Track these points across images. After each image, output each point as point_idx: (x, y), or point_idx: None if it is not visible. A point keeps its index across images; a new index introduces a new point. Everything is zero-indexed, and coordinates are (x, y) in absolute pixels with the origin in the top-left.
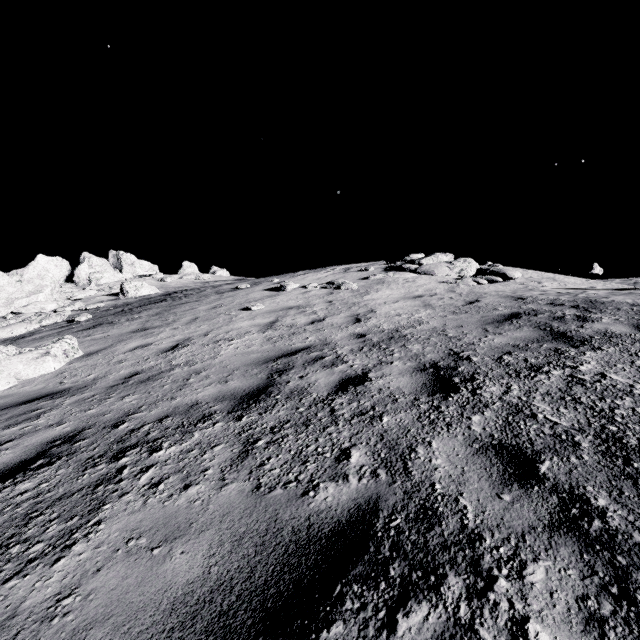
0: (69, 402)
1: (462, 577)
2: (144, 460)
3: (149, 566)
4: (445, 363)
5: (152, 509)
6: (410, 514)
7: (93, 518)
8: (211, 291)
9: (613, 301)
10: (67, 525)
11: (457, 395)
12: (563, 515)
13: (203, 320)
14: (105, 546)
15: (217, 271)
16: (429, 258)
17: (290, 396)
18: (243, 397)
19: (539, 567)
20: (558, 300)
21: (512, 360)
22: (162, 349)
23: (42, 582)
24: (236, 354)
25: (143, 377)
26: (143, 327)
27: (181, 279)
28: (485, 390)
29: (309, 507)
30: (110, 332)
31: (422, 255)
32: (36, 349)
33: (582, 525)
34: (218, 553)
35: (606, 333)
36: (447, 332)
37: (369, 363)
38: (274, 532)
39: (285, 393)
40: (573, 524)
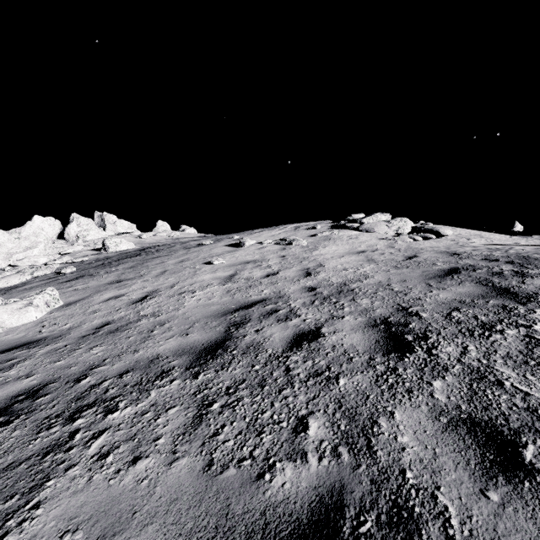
0: (42, 352)
1: None
2: (98, 423)
3: None
4: (395, 319)
5: (96, 489)
6: (381, 515)
7: (33, 498)
8: (179, 247)
9: None
10: (4, 507)
11: (413, 355)
12: None
13: (171, 273)
14: None
15: (186, 229)
16: (369, 217)
17: (246, 352)
18: (201, 351)
19: None
20: (492, 256)
21: (462, 317)
22: (132, 300)
23: None
24: (198, 306)
25: (112, 327)
26: (118, 279)
27: (155, 236)
28: (441, 350)
29: (265, 496)
30: (89, 283)
31: (363, 215)
32: (20, 300)
33: None
34: None
35: None
36: (392, 286)
37: (321, 317)
38: (225, 532)
39: (241, 348)
40: None
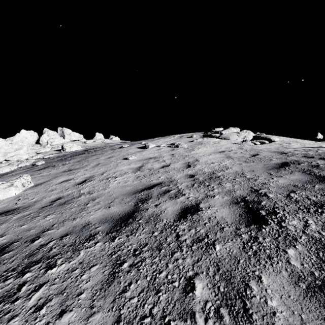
0: (14, 218)
1: None
2: (40, 277)
3: None
4: (251, 198)
5: None
6: None
7: None
8: (108, 148)
9: None
10: None
11: (268, 227)
12: None
13: (102, 165)
14: None
15: (113, 138)
16: (226, 130)
17: (148, 221)
18: (118, 220)
19: None
20: (308, 154)
21: (298, 197)
22: (77, 182)
23: None
24: (118, 187)
25: (62, 201)
26: (69, 169)
27: (94, 142)
28: (288, 223)
29: None
30: (51, 171)
31: (222, 129)
32: (6, 182)
33: None
34: None
35: None
36: (245, 175)
37: (199, 196)
38: None
39: (145, 218)
40: None
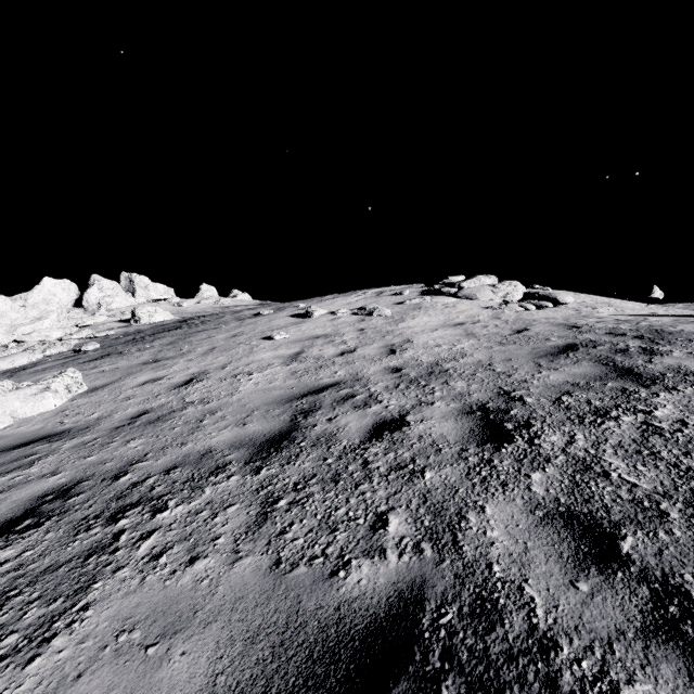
0: (68, 446)
1: None
2: (145, 523)
3: (141, 672)
4: (495, 405)
5: (150, 590)
6: (464, 607)
7: (80, 601)
8: (231, 317)
9: (682, 331)
10: (48, 609)
11: (511, 446)
12: (659, 615)
13: (221, 350)
14: (91, 641)
15: (238, 295)
16: (470, 281)
17: (317, 443)
18: (263, 444)
19: (636, 693)
20: (618, 329)
21: (573, 402)
22: (175, 384)
23: (10, 691)
24: (256, 390)
25: (152, 417)
26: (155, 358)
27: (199, 304)
28: (544, 440)
29: (339, 593)
30: (119, 364)
31: (462, 277)
32: (35, 384)
33: (685, 631)
34: (226, 656)
35: (680, 370)
36: (494, 367)
37: (407, 403)
38: (296, 627)
39: (311, 439)
40: (673, 629)
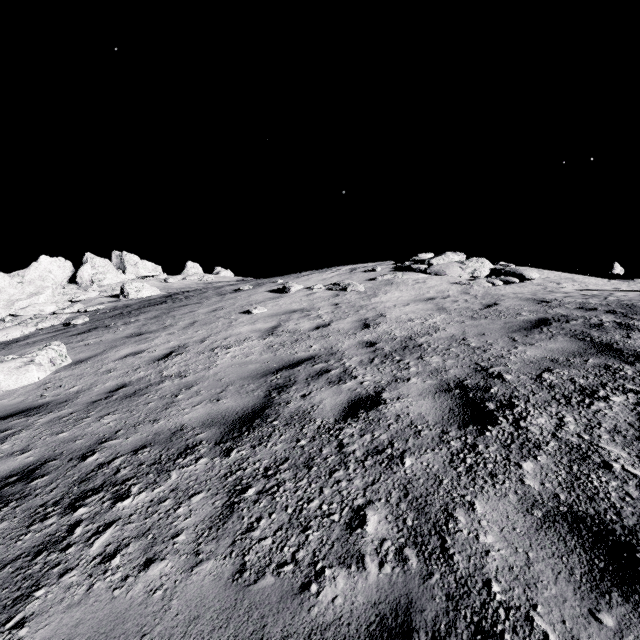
0: (43, 421)
1: None
2: (104, 513)
3: None
4: (473, 382)
5: (96, 602)
6: None
7: (16, 614)
8: (213, 292)
9: None
10: None
11: (496, 428)
12: None
13: (201, 324)
14: None
15: (221, 272)
16: (439, 258)
17: (290, 422)
18: (235, 422)
19: None
20: (588, 304)
21: (555, 380)
22: (154, 357)
23: None
24: (233, 364)
25: (129, 391)
26: (138, 331)
27: (184, 280)
28: (531, 422)
29: (310, 615)
30: (104, 337)
31: (431, 255)
32: (20, 357)
33: None
34: None
35: None
36: (468, 341)
37: (382, 379)
38: None
39: (284, 418)
40: None
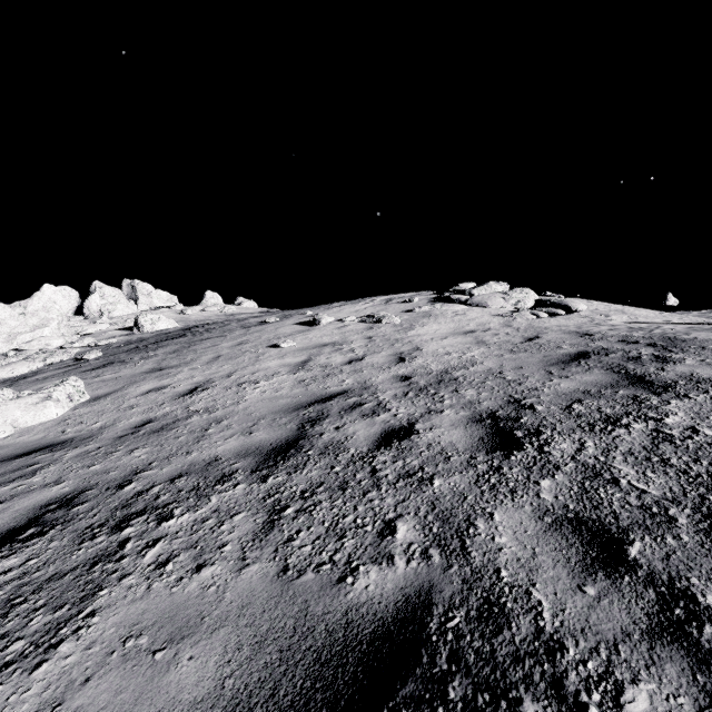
0: (70, 456)
1: (542, 704)
2: (151, 531)
3: (149, 676)
4: (505, 413)
5: (157, 597)
6: (471, 611)
7: (86, 607)
8: (236, 325)
9: (696, 338)
10: (55, 616)
11: (521, 453)
12: (664, 617)
13: (226, 359)
14: (98, 646)
15: (243, 302)
16: (481, 288)
17: (324, 452)
18: (269, 452)
19: (640, 692)
20: (631, 337)
21: (584, 410)
22: (179, 393)
23: (18, 695)
24: (263, 399)
25: (156, 426)
26: (159, 367)
27: (203, 311)
28: (554, 447)
29: (347, 598)
30: (121, 372)
31: (473, 284)
32: (36, 393)
33: (690, 632)
34: (234, 660)
35: (692, 377)
36: (505, 375)
37: (416, 412)
38: (304, 632)
39: (318, 448)
40: (678, 630)
